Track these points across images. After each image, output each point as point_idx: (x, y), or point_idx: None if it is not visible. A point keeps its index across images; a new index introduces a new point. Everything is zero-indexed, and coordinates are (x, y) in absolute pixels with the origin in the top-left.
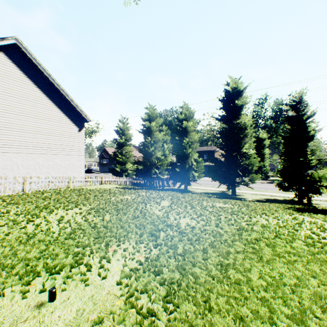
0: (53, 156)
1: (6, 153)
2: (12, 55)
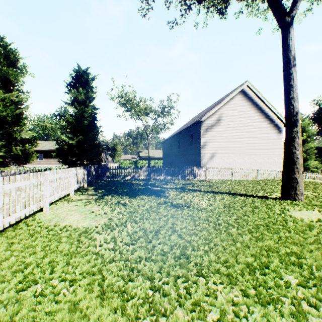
0: (262, 155)
1: (240, 154)
2: (243, 93)
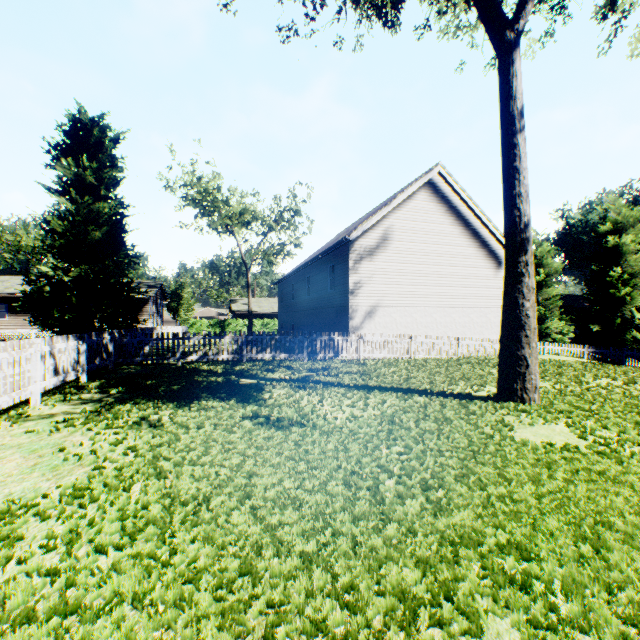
0: (468, 310)
1: (426, 308)
2: (431, 187)
